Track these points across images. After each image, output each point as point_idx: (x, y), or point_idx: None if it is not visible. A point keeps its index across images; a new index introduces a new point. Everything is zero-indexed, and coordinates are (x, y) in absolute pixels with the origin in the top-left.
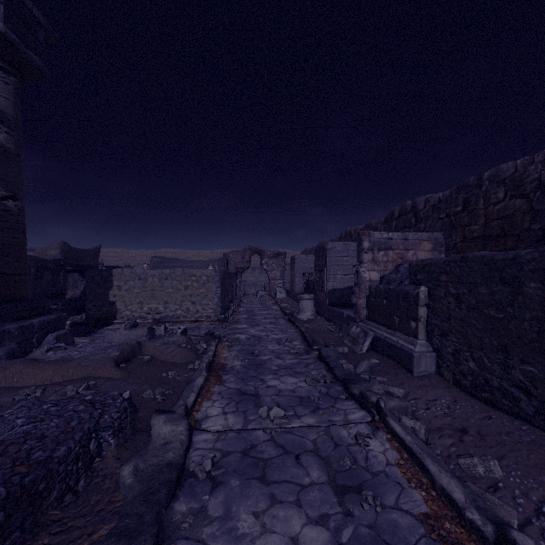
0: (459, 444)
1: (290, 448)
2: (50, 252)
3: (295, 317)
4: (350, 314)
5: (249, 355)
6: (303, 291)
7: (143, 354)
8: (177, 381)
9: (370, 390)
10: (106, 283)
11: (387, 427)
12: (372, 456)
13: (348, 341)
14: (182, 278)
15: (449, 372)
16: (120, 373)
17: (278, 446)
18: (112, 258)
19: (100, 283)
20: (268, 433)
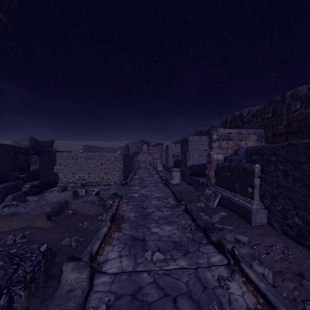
0: (300, 289)
1: (169, 290)
2: (23, 143)
3: (169, 182)
4: (204, 181)
5: (139, 208)
6: (173, 166)
7: (69, 209)
8: (89, 229)
9: (224, 238)
10: (52, 161)
11: (241, 271)
12: (234, 300)
13: (203, 199)
14: (99, 158)
15: (278, 224)
16: (49, 224)
17: (159, 288)
18: (62, 146)
19: (48, 161)
20: (152, 276)
